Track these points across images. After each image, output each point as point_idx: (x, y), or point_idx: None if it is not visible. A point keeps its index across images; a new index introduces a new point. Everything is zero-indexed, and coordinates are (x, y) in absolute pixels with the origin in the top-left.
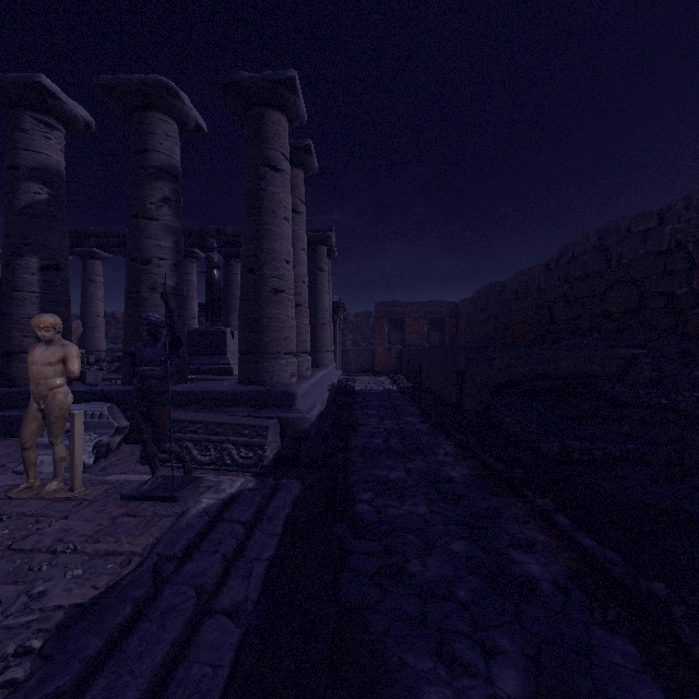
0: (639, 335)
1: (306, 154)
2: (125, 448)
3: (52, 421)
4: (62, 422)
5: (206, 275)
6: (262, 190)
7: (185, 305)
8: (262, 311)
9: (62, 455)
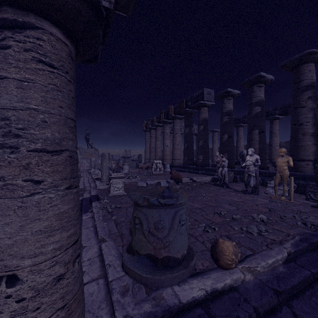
0: None
1: None
2: (294, 194)
3: (284, 179)
4: (286, 179)
5: None
6: None
7: (317, 139)
8: None
9: (286, 189)
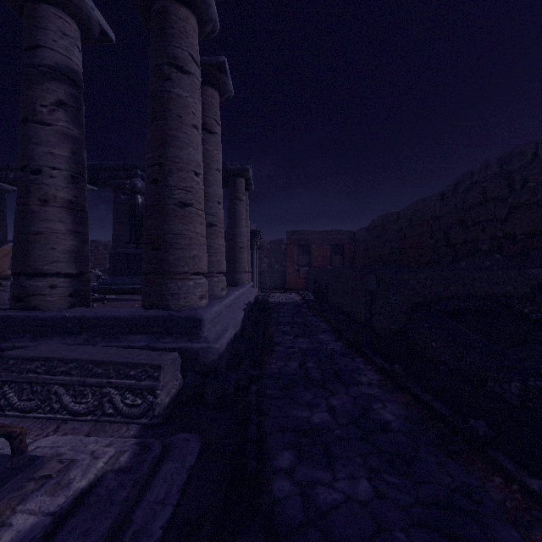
0: None
1: (220, 73)
2: None
3: None
4: None
5: (130, 200)
6: (167, 92)
7: (86, 221)
8: (166, 226)
9: None
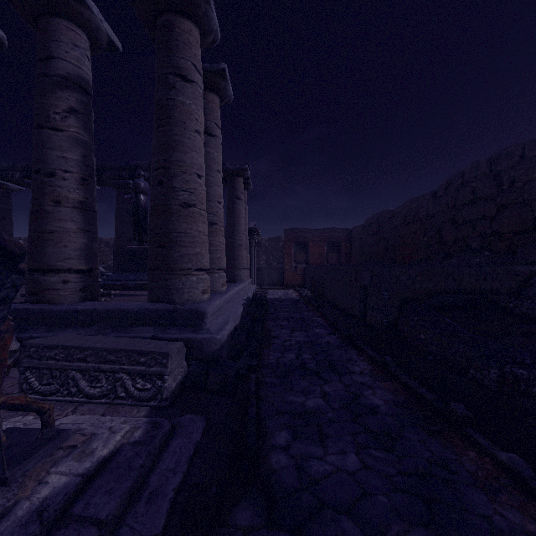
0: (535, 253)
1: (221, 79)
2: (14, 373)
3: None
4: None
5: (134, 200)
6: (172, 100)
7: (95, 220)
8: (171, 226)
9: None
